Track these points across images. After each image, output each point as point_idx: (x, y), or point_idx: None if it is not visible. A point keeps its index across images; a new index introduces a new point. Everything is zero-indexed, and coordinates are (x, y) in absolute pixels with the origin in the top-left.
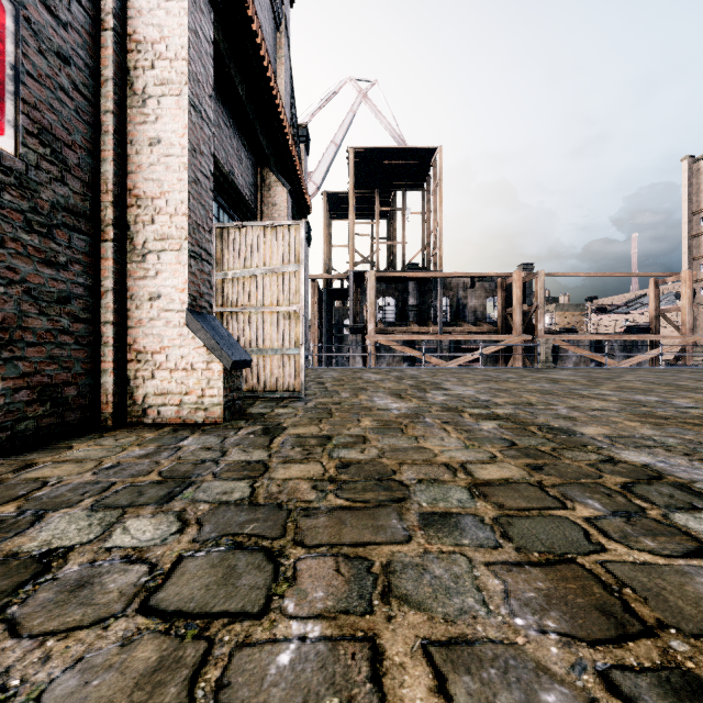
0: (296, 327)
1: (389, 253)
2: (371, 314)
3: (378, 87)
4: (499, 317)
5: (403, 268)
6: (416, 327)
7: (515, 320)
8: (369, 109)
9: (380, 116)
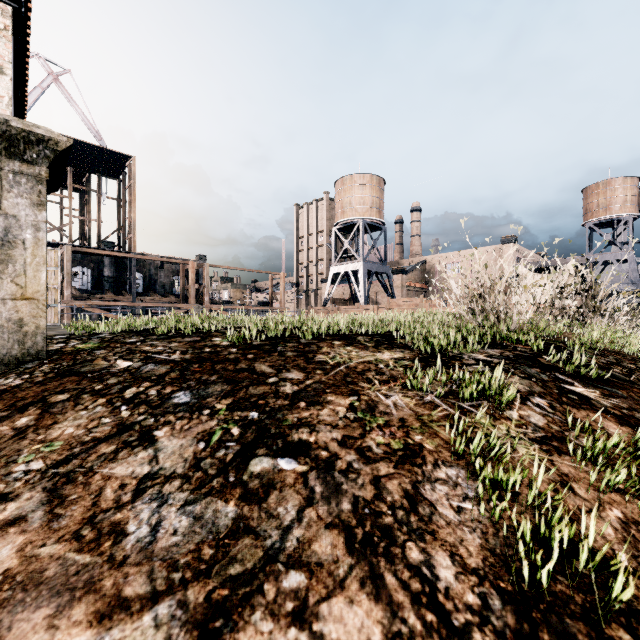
0: (55, 295)
1: (83, 225)
2: (68, 282)
3: (72, 77)
4: (181, 292)
5: (99, 243)
6: (113, 295)
7: (191, 294)
8: (62, 93)
9: (74, 105)
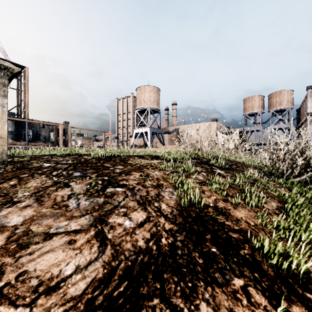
0: None
1: None
2: None
3: None
4: (55, 140)
5: None
6: (14, 142)
7: (60, 141)
8: None
9: None
